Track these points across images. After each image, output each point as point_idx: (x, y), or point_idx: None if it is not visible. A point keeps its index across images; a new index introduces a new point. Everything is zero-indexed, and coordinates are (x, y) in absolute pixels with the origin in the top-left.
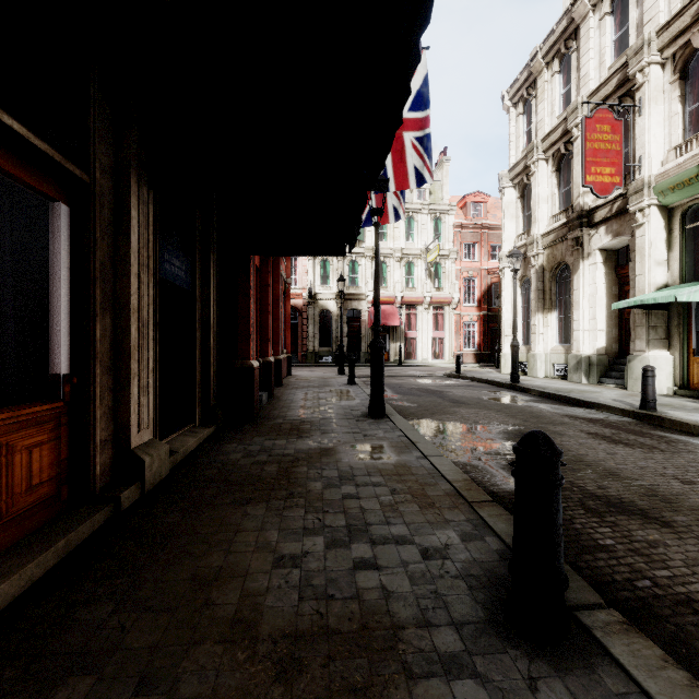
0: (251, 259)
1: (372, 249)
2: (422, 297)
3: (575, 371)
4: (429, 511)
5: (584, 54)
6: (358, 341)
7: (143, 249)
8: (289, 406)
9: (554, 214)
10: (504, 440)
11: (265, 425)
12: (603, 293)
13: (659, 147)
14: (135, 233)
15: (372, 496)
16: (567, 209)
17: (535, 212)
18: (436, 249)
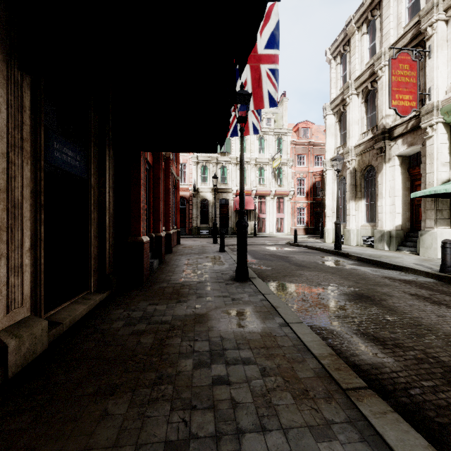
0: (142, 155)
1: (236, 158)
2: (269, 191)
3: (379, 242)
4: (305, 405)
5: (386, 18)
6: (227, 220)
7: (15, 130)
8: (174, 271)
9: (363, 132)
10: (346, 302)
11: (152, 289)
12: (400, 186)
13: (443, 81)
14: (2, 112)
15: (243, 380)
16: (373, 128)
17: (350, 131)
18: (279, 158)
